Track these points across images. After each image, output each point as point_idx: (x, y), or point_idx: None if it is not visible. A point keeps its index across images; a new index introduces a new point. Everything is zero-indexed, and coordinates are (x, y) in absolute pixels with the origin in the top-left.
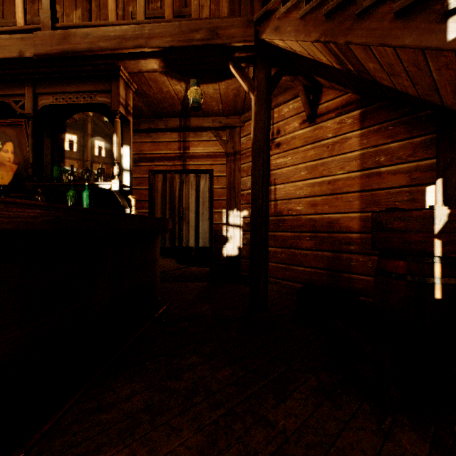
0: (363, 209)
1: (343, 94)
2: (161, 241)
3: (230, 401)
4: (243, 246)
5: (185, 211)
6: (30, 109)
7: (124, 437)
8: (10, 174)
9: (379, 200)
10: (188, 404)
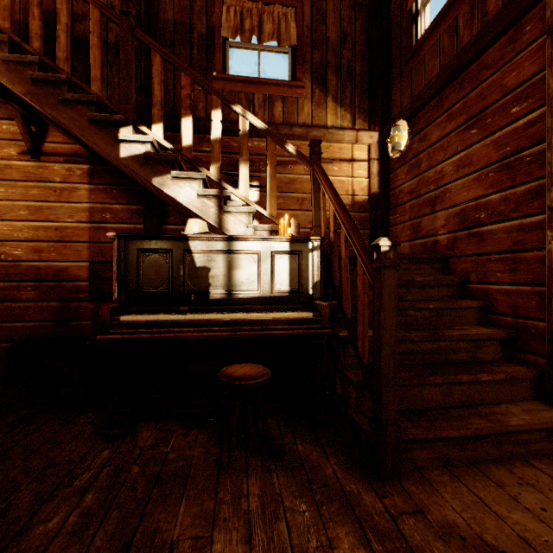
0: (92, 259)
1: (73, 143)
2: None
3: None
4: None
5: None
6: None
7: None
8: None
9: (106, 252)
10: None
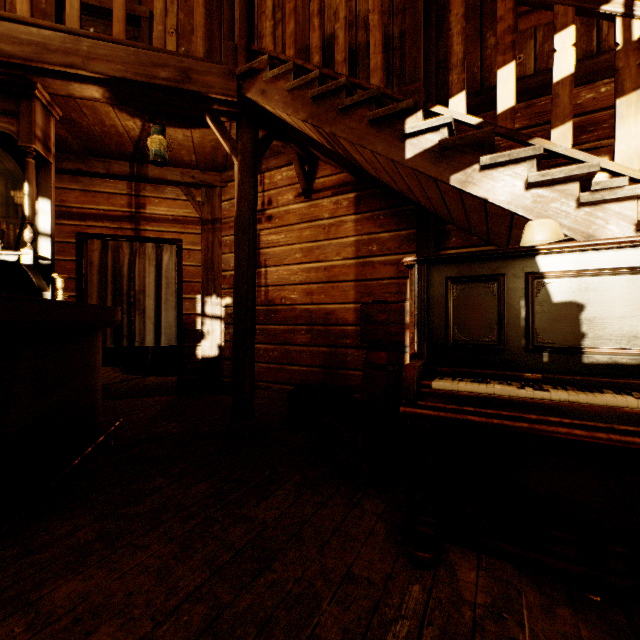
0: (358, 300)
1: (340, 172)
2: None
3: (207, 511)
4: (225, 343)
5: (139, 295)
6: None
7: (73, 567)
8: None
9: (372, 291)
10: (155, 523)
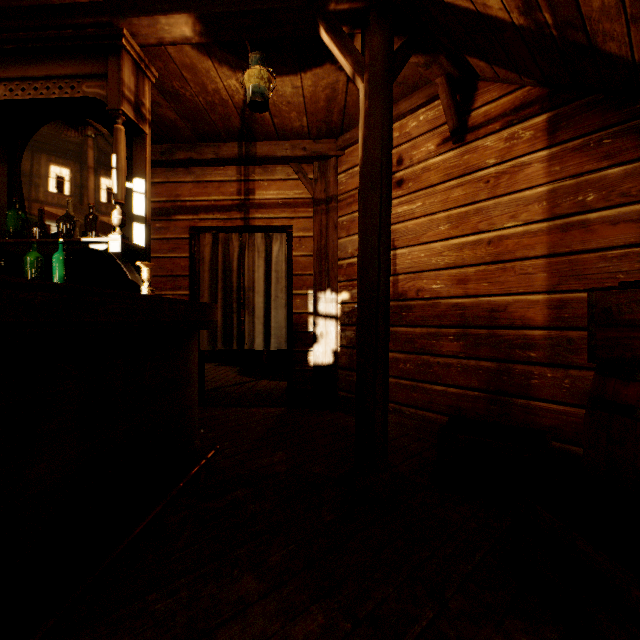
0: (554, 287)
1: (516, 88)
2: (209, 341)
3: None
4: (341, 349)
5: (248, 293)
6: None
7: None
8: None
9: (584, 271)
10: None
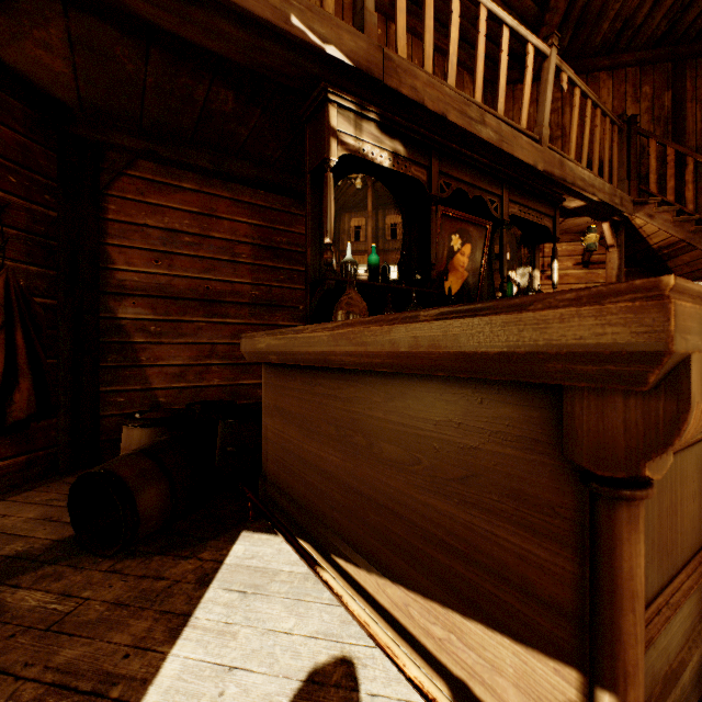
0: None
1: None
2: None
3: None
4: None
5: None
6: (507, 216)
7: None
8: (459, 282)
9: None
10: None
